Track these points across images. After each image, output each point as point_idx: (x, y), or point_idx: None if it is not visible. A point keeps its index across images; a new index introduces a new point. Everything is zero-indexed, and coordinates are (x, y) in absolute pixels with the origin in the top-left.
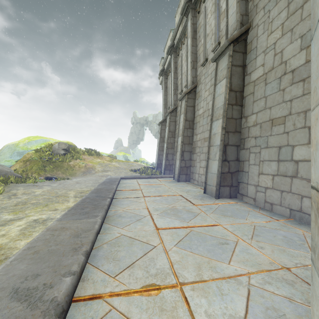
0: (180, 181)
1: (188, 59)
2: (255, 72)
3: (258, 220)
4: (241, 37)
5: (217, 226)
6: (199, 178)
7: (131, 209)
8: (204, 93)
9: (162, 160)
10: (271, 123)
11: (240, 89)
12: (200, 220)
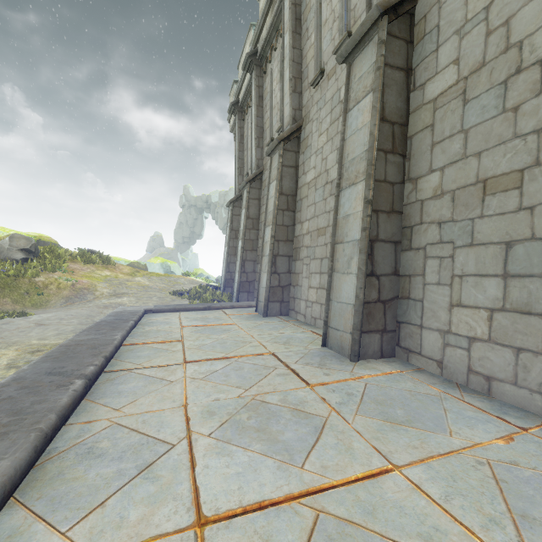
0: (270, 315)
1: (284, 74)
2: (436, 80)
3: (481, 432)
4: (403, 6)
5: (387, 473)
6: (307, 310)
7: (137, 414)
8: (317, 140)
9: (234, 272)
10: (483, 188)
11: (402, 120)
12: (335, 449)
